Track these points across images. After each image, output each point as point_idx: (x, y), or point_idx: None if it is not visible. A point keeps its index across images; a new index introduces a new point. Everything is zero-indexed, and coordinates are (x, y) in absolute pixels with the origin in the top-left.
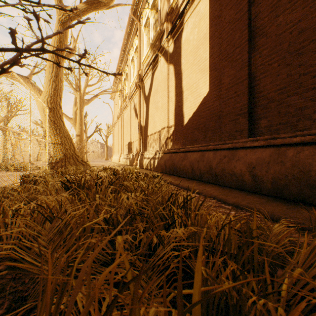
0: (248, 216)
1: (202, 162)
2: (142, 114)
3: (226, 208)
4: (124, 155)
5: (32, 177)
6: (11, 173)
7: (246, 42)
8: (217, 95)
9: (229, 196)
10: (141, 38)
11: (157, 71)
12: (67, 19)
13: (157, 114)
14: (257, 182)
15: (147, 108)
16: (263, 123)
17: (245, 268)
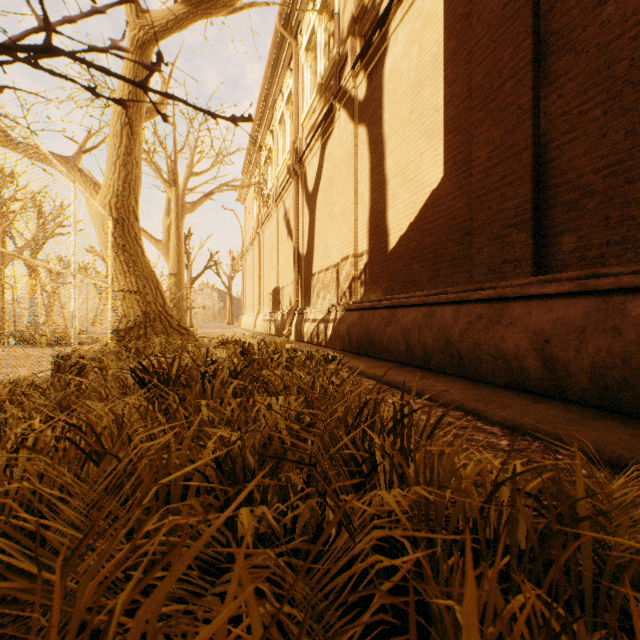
0: (540, 451)
1: (428, 329)
2: (302, 230)
3: (487, 431)
4: (265, 314)
5: (76, 359)
6: (41, 350)
7: (529, 66)
8: (461, 185)
9: (493, 404)
10: (300, 75)
11: (332, 140)
12: (150, 38)
13: (333, 230)
14: (555, 375)
15: (312, 217)
16: (569, 243)
17: (561, 600)
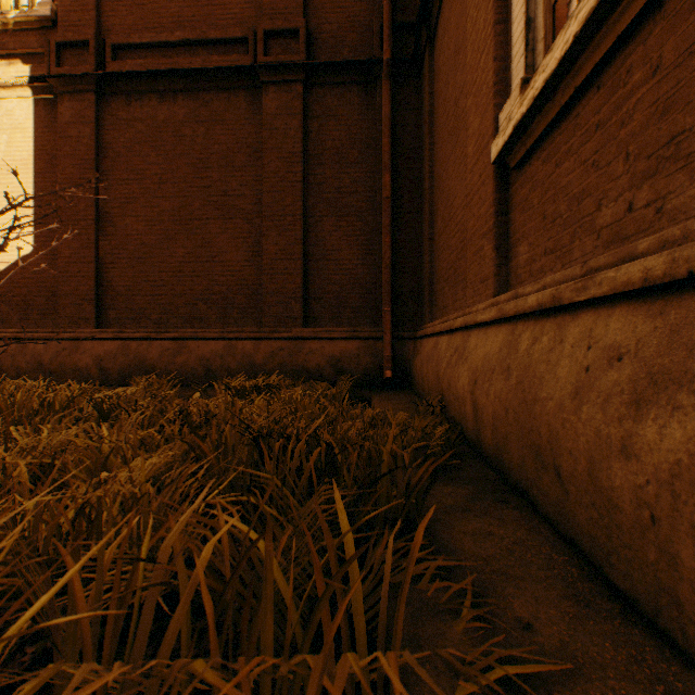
0: None
1: (24, 357)
2: None
3: None
4: None
5: None
6: None
7: (95, 222)
8: (51, 263)
9: None
10: None
11: None
12: None
13: None
14: (106, 375)
15: None
16: (114, 315)
17: None
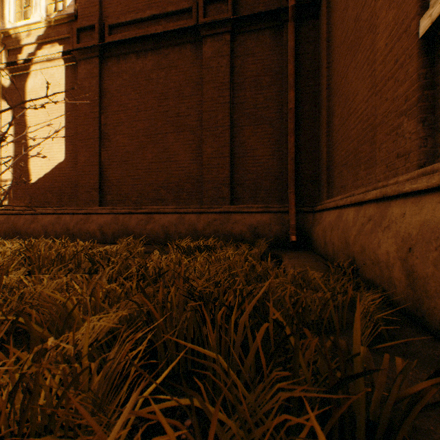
0: None
1: (59, 225)
2: None
3: None
4: None
5: None
6: None
7: (98, 139)
8: (74, 166)
9: None
10: None
11: None
12: None
13: None
14: (105, 236)
15: None
16: (109, 198)
17: None
